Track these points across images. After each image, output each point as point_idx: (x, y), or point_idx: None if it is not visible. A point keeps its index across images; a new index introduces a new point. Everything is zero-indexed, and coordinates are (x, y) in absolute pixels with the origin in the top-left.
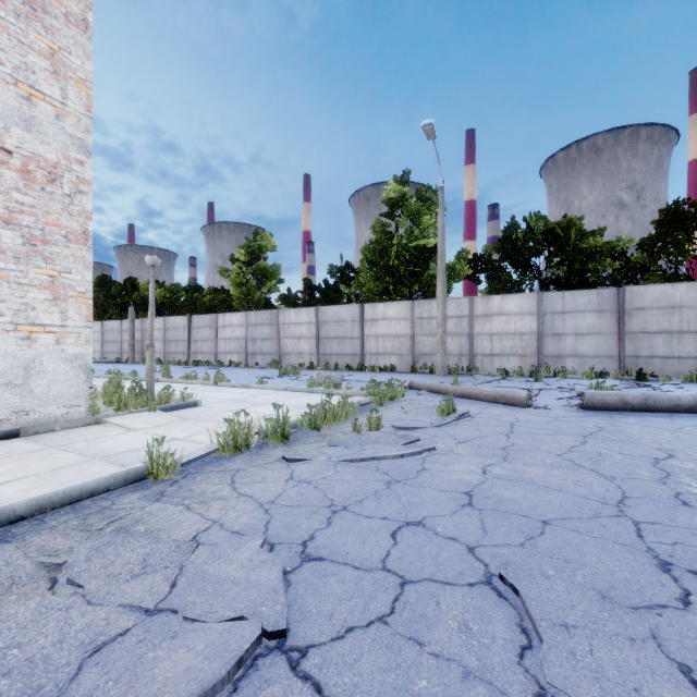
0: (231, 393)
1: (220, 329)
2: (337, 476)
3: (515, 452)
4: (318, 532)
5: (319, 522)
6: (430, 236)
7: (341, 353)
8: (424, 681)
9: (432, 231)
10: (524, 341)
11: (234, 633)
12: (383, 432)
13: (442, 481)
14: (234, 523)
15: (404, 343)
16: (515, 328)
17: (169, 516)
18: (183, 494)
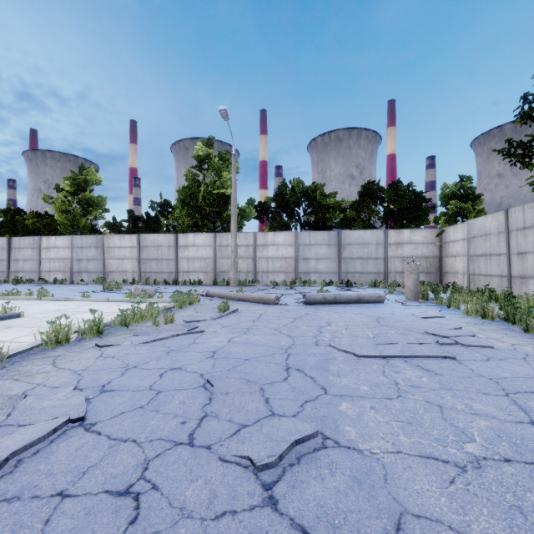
0: (55, 305)
1: (44, 250)
2: (134, 352)
3: (253, 329)
4: (114, 379)
5: (116, 375)
6: (228, 187)
7: (159, 271)
8: (154, 421)
9: (230, 183)
10: (287, 263)
11: (52, 422)
12: (175, 324)
13: (202, 348)
14: (54, 383)
15: (209, 264)
16: (282, 254)
17: (1, 386)
18: (12, 374)
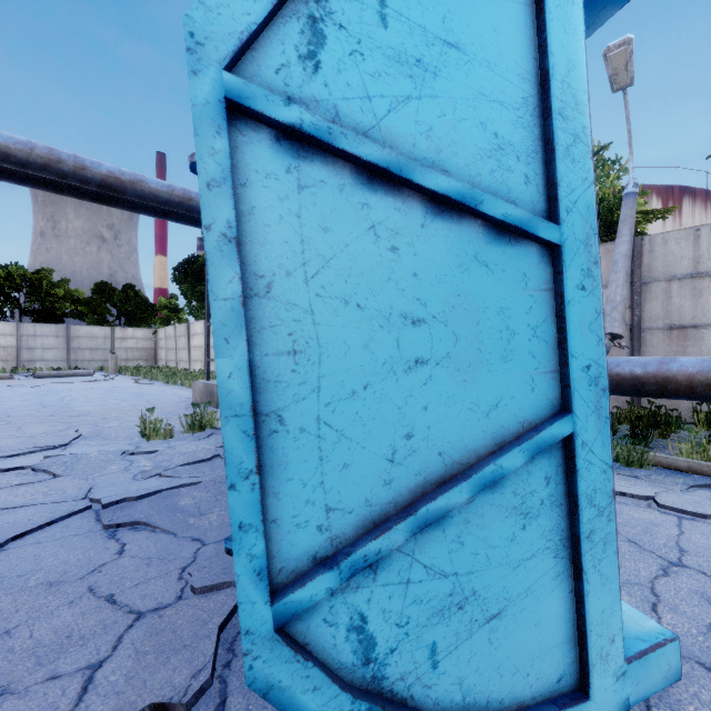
0: None
1: None
2: None
3: (7, 384)
4: None
5: None
6: None
7: None
8: None
9: None
10: (7, 352)
11: None
12: None
13: None
14: None
15: None
16: (0, 343)
17: None
18: None
